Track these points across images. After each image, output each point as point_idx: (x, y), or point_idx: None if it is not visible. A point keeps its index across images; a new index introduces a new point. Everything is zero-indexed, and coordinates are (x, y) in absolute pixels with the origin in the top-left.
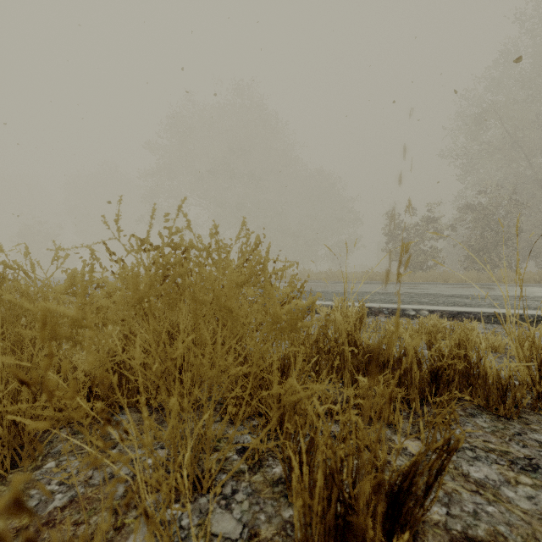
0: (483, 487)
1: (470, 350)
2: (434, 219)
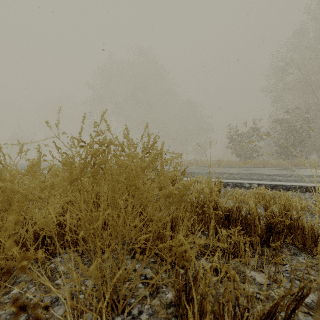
0: (312, 309)
1: (292, 211)
2: (257, 129)
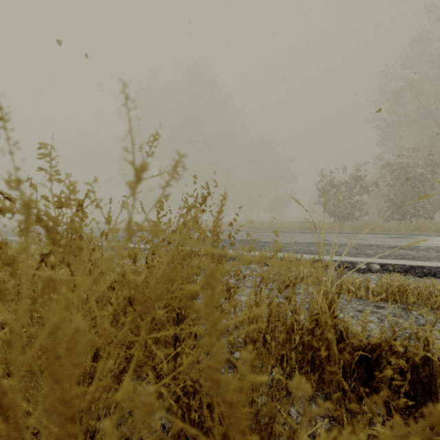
0: None
1: None
2: (360, 177)
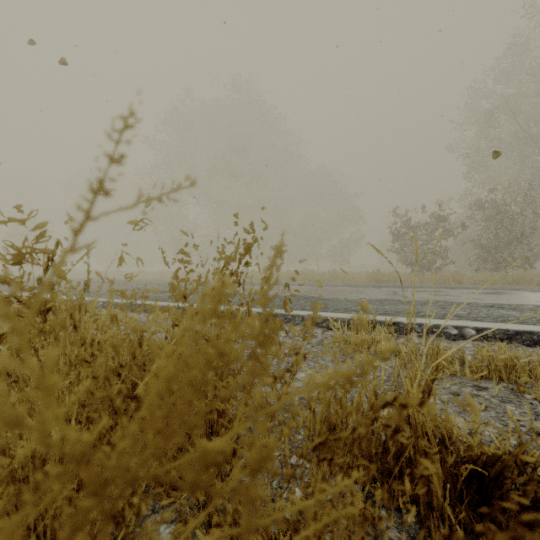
0: None
1: None
2: (444, 217)
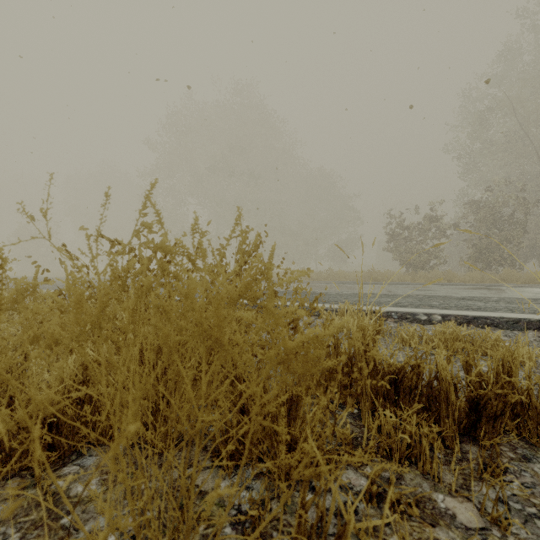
0: None
1: (516, 373)
2: (437, 218)
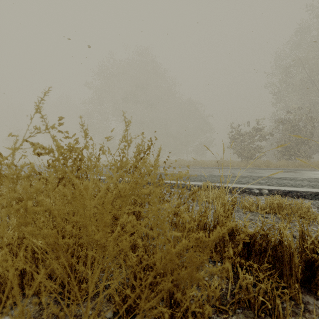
0: None
1: None
2: (259, 128)
